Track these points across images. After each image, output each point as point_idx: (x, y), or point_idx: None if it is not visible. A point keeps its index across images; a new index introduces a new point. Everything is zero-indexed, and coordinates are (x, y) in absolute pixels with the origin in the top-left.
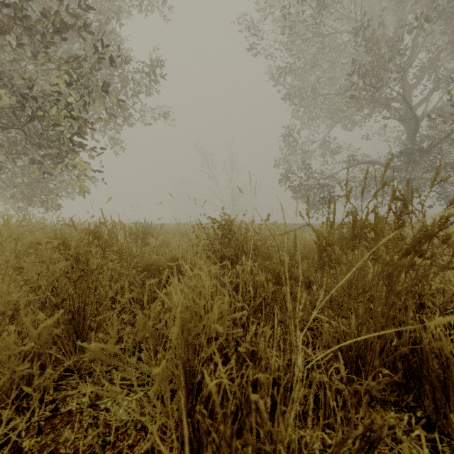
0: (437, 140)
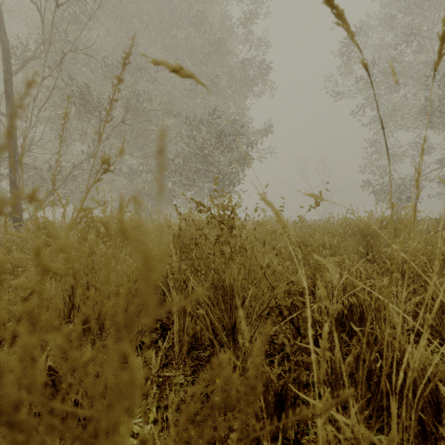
0: None
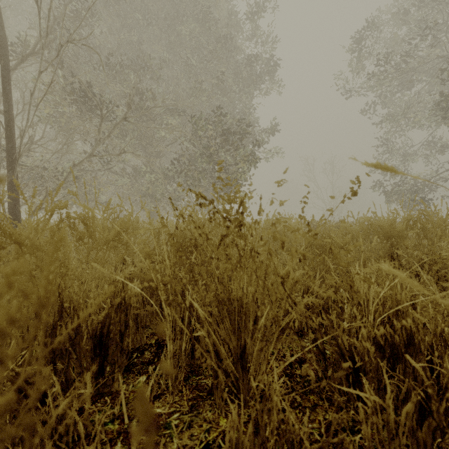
0: None
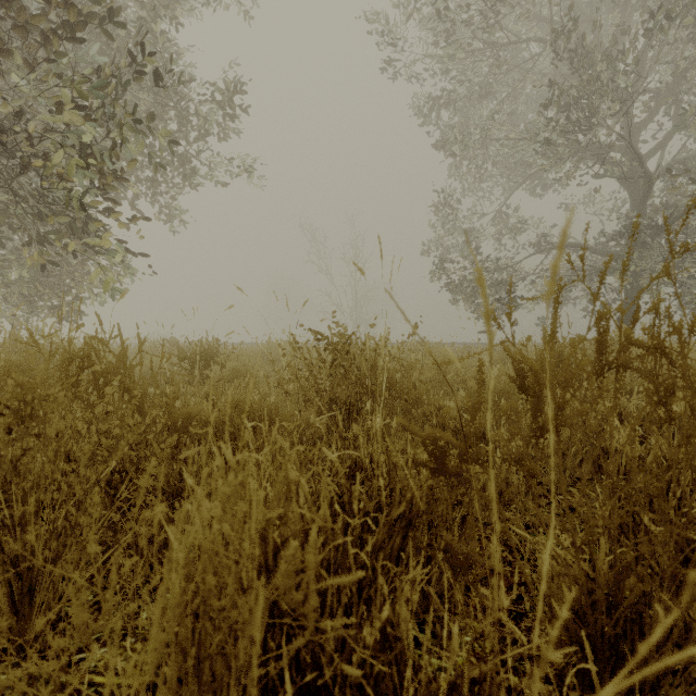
0: (679, 211)
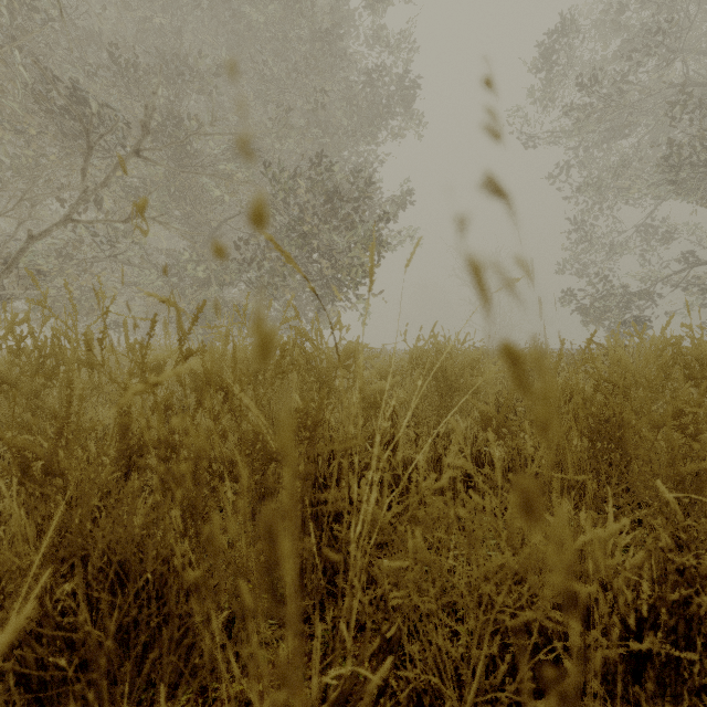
0: None
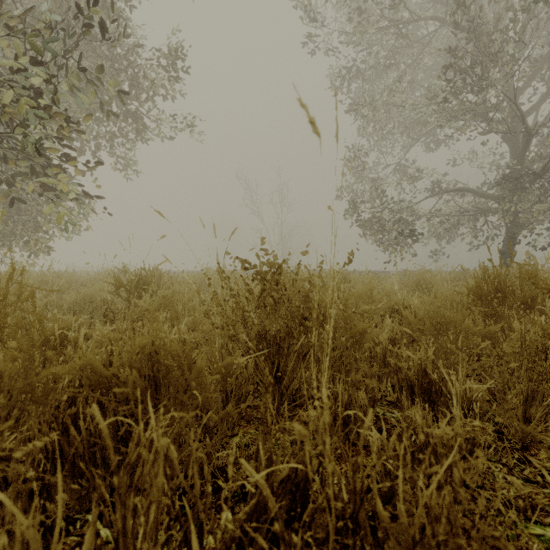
0: None
